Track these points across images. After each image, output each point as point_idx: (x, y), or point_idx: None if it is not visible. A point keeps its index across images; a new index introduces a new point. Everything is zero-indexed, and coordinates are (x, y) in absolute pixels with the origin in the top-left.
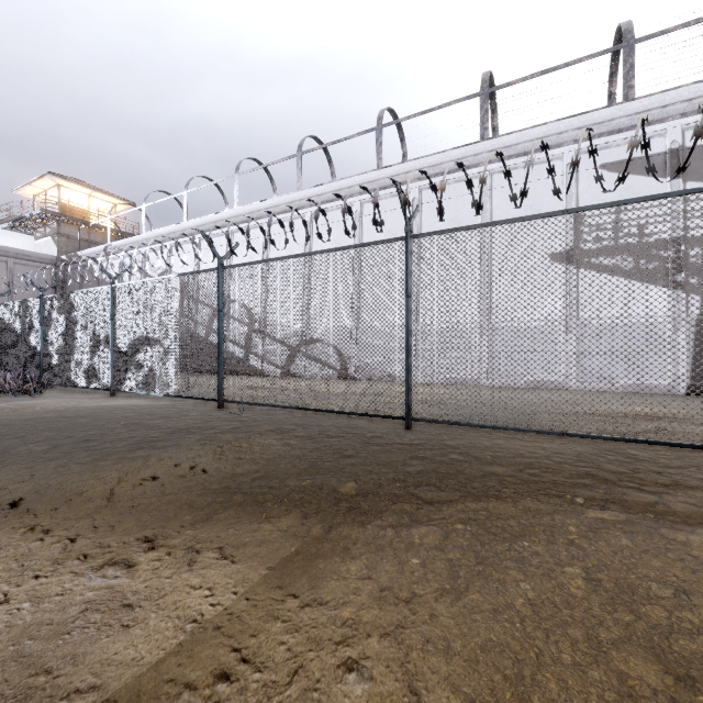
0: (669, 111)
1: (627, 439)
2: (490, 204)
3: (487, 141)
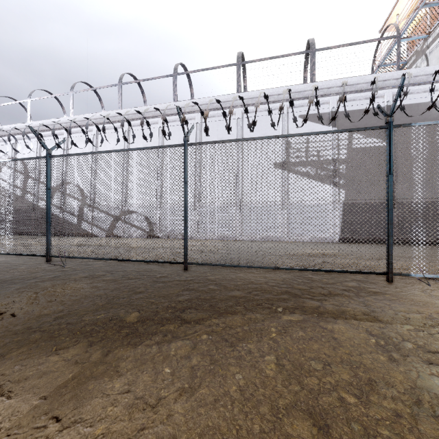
0: (331, 91)
1: (308, 269)
2: (242, 131)
3: (240, 93)
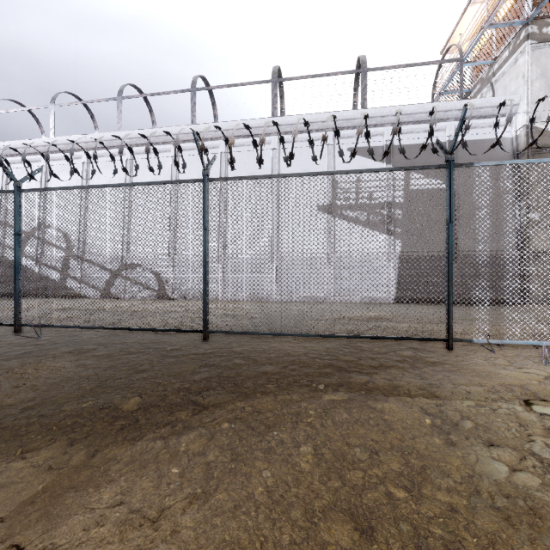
0: (385, 120)
1: (357, 336)
2: (278, 165)
3: (276, 117)
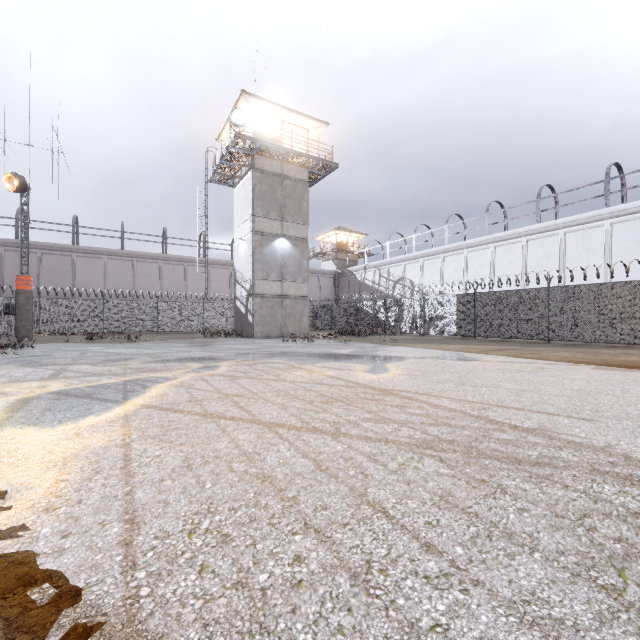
0: None
1: (615, 343)
2: (610, 241)
3: (607, 208)
